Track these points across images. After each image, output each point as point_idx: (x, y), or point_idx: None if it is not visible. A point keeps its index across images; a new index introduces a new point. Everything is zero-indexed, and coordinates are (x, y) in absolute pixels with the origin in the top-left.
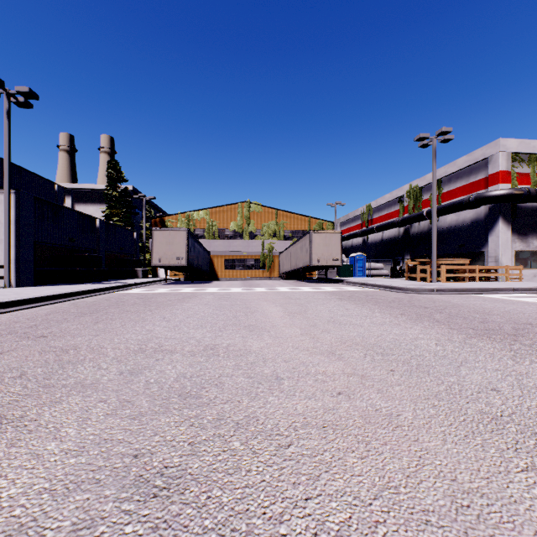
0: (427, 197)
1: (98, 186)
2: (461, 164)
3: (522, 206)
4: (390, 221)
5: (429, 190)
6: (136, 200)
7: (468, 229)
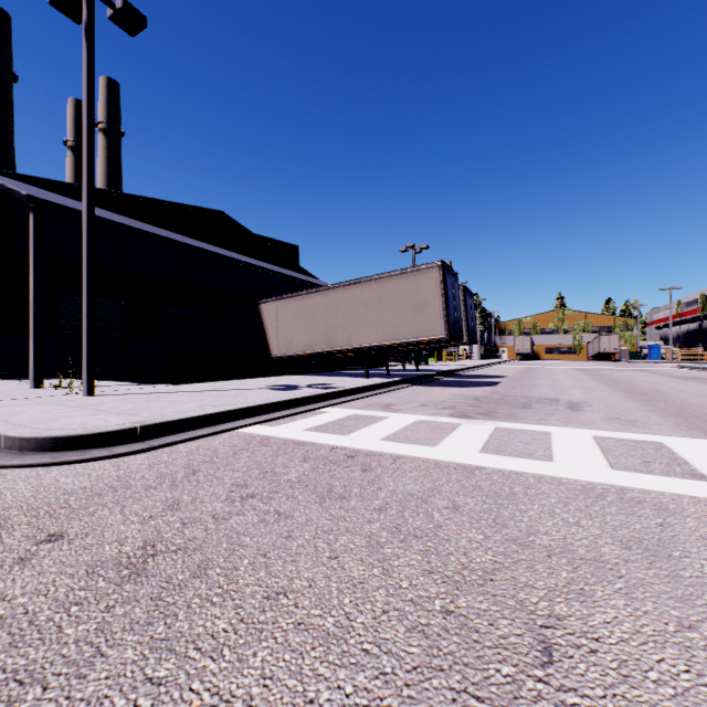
0: None
1: None
2: None
3: None
4: (686, 318)
5: None
6: None
7: None
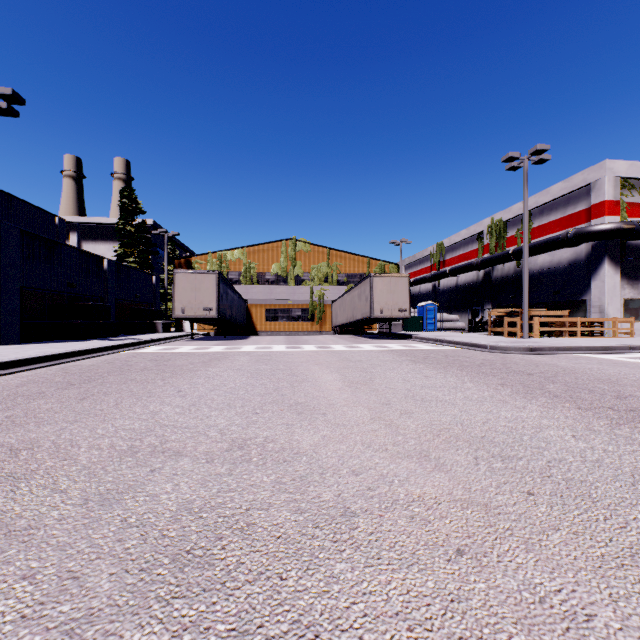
0: (513, 233)
1: (111, 220)
2: (555, 192)
3: (632, 244)
4: (467, 263)
5: (515, 225)
6: (157, 238)
7: (565, 272)
